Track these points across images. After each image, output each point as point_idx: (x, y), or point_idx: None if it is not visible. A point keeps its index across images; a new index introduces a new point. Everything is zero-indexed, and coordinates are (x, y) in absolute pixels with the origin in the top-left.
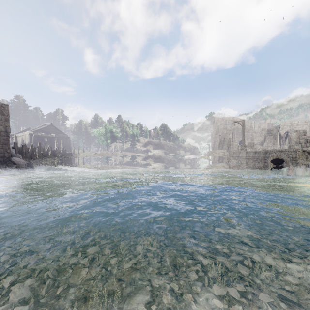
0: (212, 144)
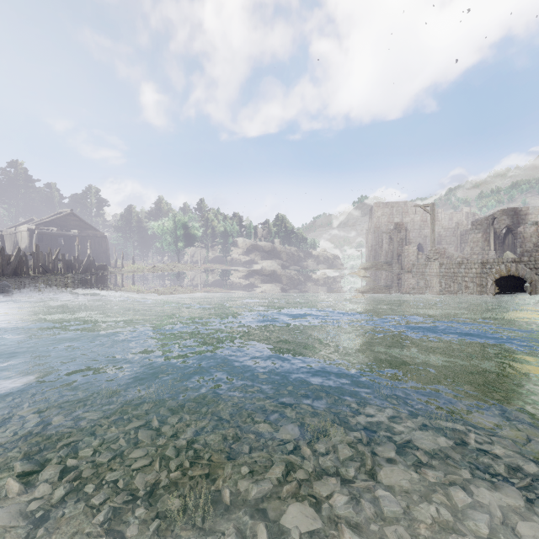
0: (368, 250)
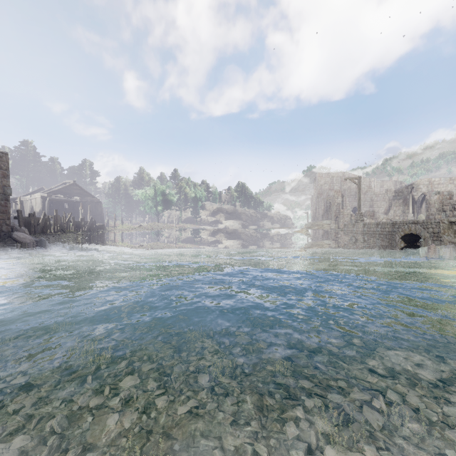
0: (313, 212)
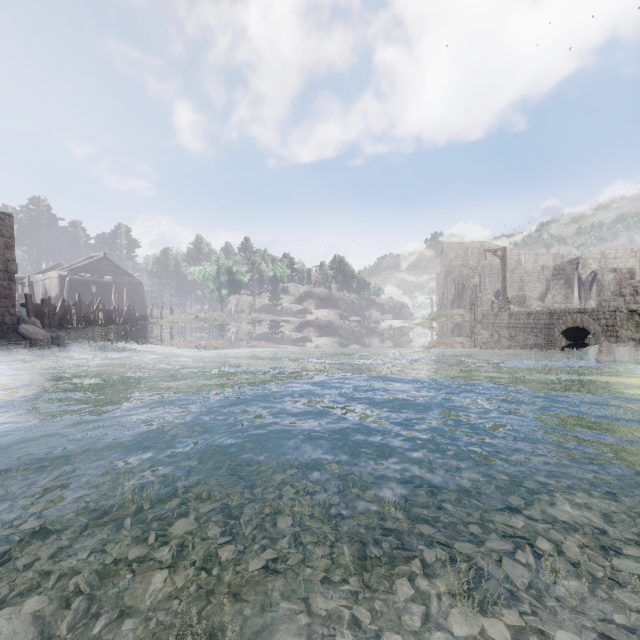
0: (439, 298)
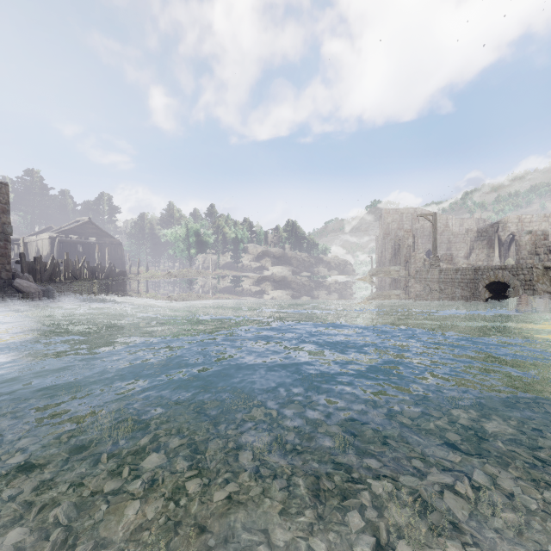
0: (378, 256)
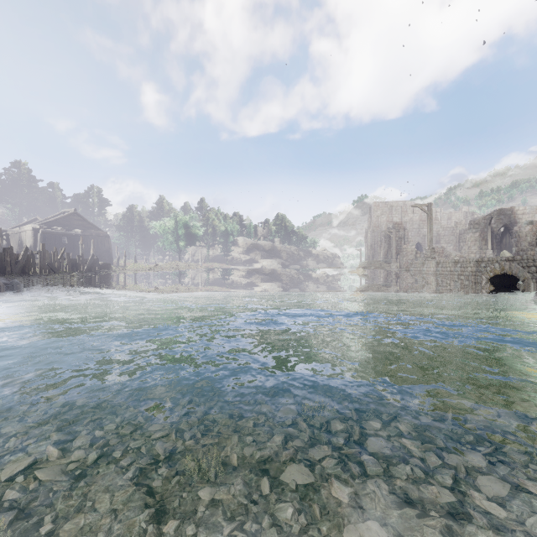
0: (367, 249)
